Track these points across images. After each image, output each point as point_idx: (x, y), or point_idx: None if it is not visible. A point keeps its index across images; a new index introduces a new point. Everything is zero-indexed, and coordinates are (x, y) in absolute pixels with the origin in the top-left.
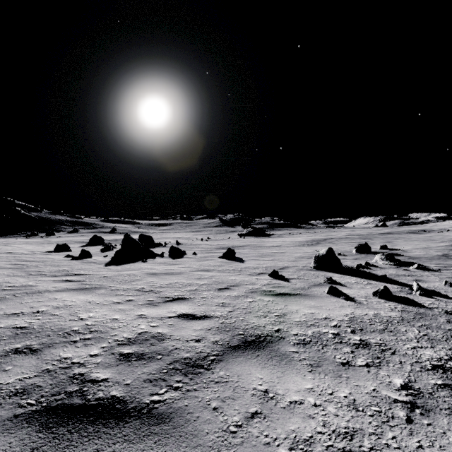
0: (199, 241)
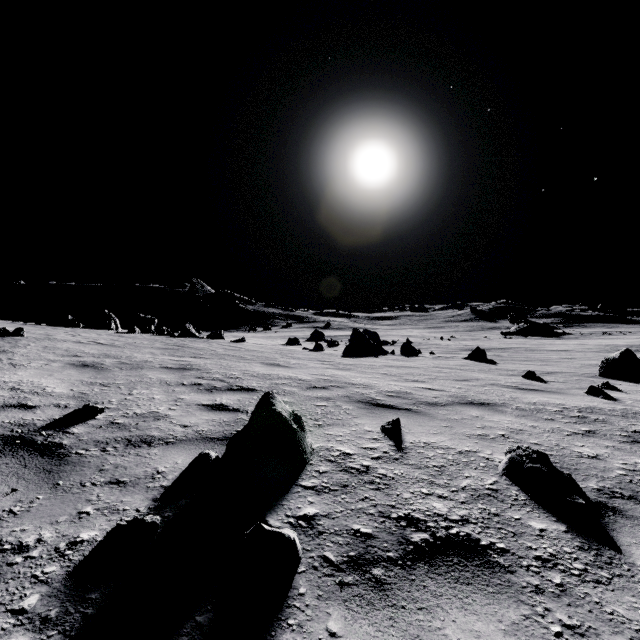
0: (438, 341)
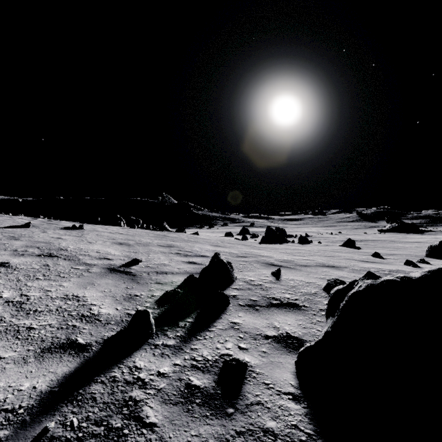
0: (328, 235)
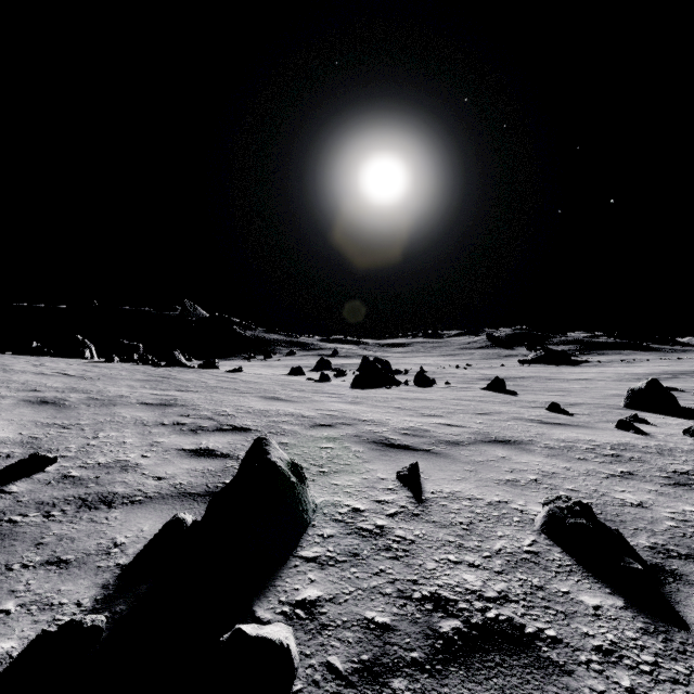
0: (453, 370)
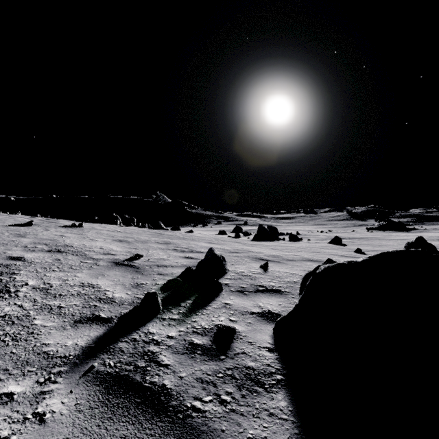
0: (318, 233)
